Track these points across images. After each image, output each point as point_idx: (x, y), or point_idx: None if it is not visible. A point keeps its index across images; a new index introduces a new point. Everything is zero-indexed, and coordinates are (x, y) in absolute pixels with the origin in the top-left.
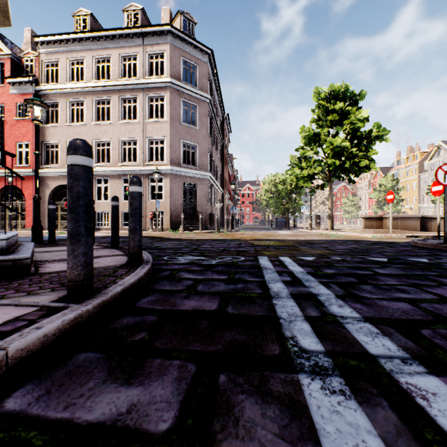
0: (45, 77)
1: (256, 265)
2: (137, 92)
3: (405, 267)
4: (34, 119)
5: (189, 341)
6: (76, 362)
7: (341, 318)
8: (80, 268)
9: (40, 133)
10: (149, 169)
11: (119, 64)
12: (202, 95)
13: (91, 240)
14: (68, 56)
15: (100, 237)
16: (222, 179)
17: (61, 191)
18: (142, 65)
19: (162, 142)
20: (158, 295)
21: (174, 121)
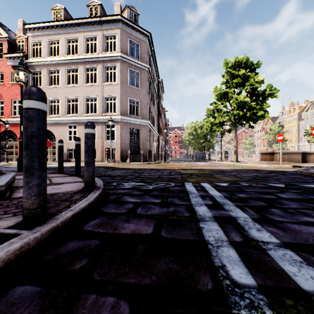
0: (31, 53)
1: (184, 190)
2: (97, 63)
3: (300, 192)
4: (19, 80)
5: (125, 271)
6: (10, 299)
7: (262, 243)
8: (34, 198)
9: None
10: (105, 118)
11: (84, 43)
12: (143, 65)
13: (45, 173)
14: (48, 38)
15: (70, 167)
16: (157, 125)
17: None
18: (100, 44)
19: (115, 99)
20: (103, 218)
21: (123, 84)
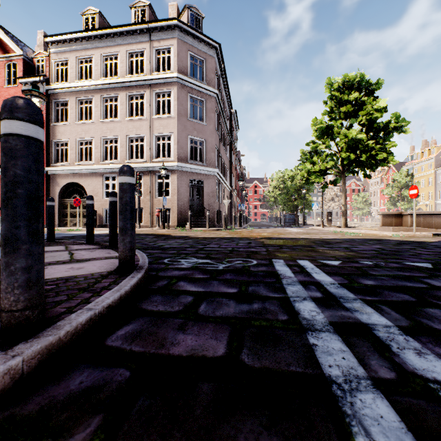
0: (55, 76)
1: (272, 271)
2: (144, 88)
3: None
4: None
5: None
6: None
7: (437, 385)
8: (19, 291)
9: (50, 131)
10: (156, 165)
11: (126, 61)
12: (210, 90)
13: (40, 248)
14: (77, 55)
15: (106, 234)
16: (230, 175)
17: (71, 189)
18: (149, 61)
19: (170, 139)
20: (143, 322)
21: (181, 117)
